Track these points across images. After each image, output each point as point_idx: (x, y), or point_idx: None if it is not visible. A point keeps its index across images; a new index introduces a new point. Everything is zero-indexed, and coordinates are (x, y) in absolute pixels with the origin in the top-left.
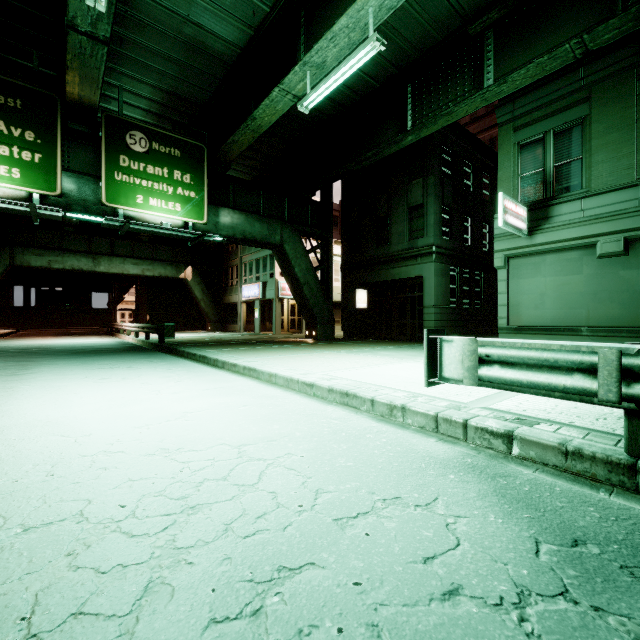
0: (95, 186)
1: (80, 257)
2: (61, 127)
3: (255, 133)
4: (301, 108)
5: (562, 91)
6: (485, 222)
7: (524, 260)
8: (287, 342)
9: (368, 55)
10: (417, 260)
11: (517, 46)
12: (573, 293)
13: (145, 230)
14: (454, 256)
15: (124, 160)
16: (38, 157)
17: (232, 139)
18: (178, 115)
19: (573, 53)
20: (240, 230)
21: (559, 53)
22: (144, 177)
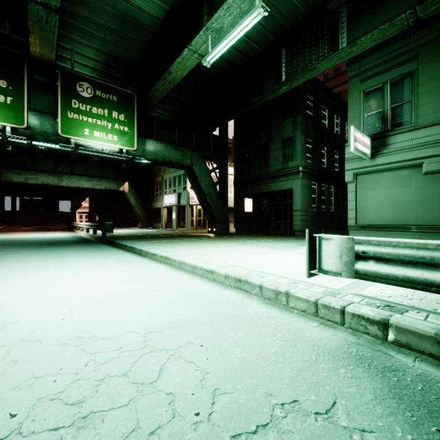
0: (53, 122)
1: (48, 175)
2: (27, 78)
3: (171, 84)
4: (204, 63)
5: (396, 52)
6: (336, 150)
7: (368, 176)
8: (195, 236)
9: (255, 20)
10: (288, 177)
11: (364, 18)
12: (404, 200)
13: (90, 154)
14: (315, 174)
15: (75, 103)
16: (10, 99)
17: (154, 88)
18: (116, 72)
19: (407, 21)
20: (161, 155)
21: (397, 21)
22: (90, 116)
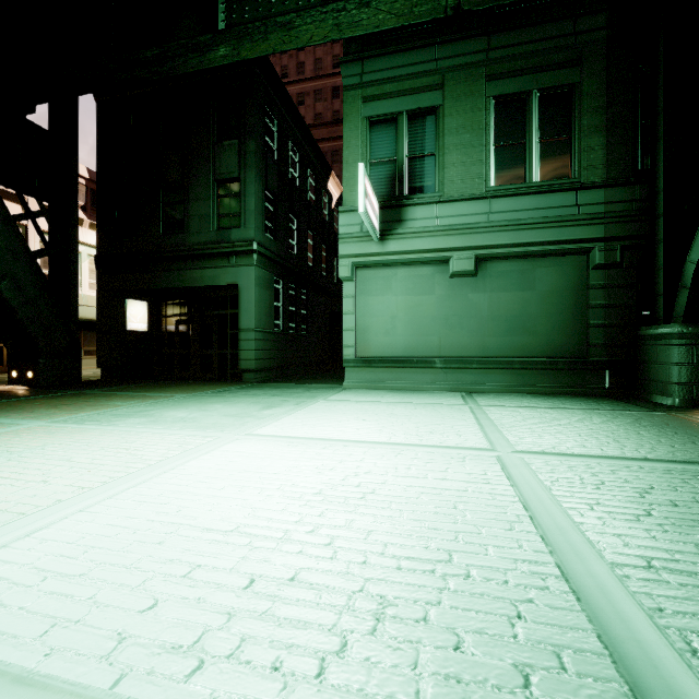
0: None
1: None
2: None
3: None
4: None
5: (416, 68)
6: (311, 230)
7: (374, 272)
8: None
9: None
10: (230, 260)
11: None
12: (425, 317)
13: None
14: (280, 263)
15: None
16: None
17: None
18: None
19: (446, 1)
20: None
21: None
22: None
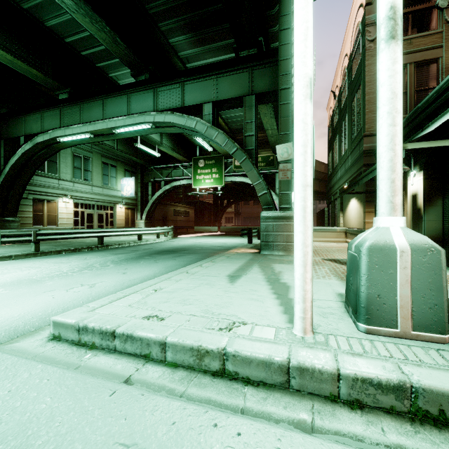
0: None
1: None
2: None
3: None
4: None
5: None
6: None
7: None
8: None
9: None
10: None
11: None
12: None
13: None
14: None
15: None
16: None
17: None
18: None
19: None
20: None
21: None
22: None
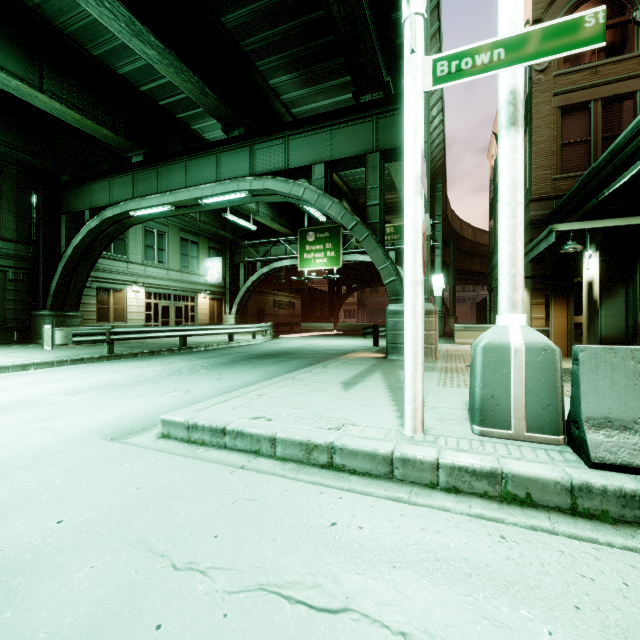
0: None
1: None
2: None
3: None
4: None
5: None
6: None
7: None
8: None
9: None
10: None
11: None
12: None
13: None
14: None
15: None
16: None
17: None
18: None
19: None
20: None
21: None
22: None
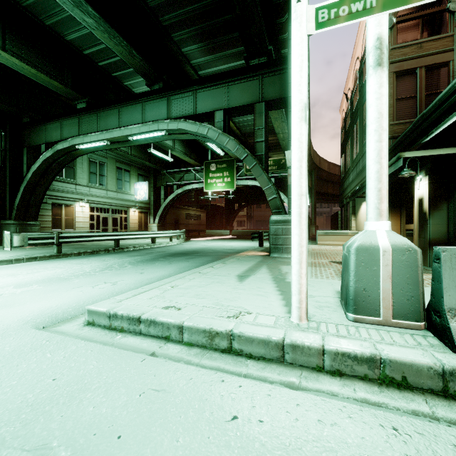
0: None
1: None
2: None
3: None
4: None
5: None
6: None
7: None
8: None
9: None
10: None
11: None
12: None
13: None
14: None
15: None
16: None
17: None
18: None
19: None
20: None
21: None
22: None
